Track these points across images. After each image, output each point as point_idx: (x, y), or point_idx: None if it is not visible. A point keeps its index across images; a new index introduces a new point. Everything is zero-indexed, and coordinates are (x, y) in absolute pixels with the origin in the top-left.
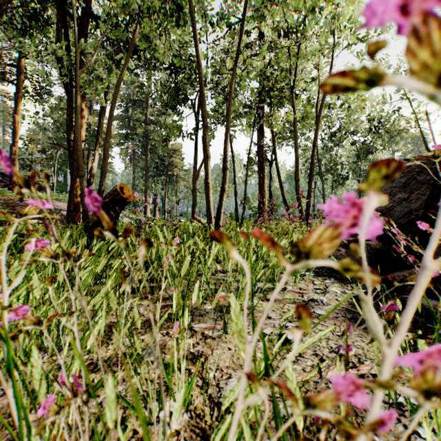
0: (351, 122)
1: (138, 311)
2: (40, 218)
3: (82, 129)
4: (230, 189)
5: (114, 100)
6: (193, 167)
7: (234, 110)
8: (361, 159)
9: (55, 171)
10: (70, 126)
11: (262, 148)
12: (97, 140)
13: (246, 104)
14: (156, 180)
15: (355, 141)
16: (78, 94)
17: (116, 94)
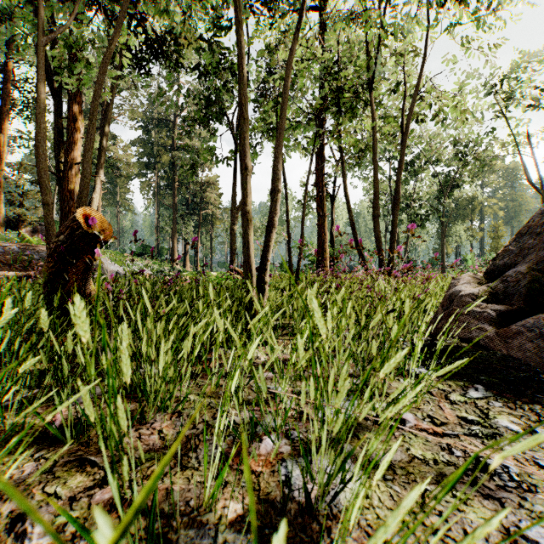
0: (432, 149)
1: (21, 541)
2: (25, 270)
3: (76, 146)
4: (280, 232)
5: (99, 85)
6: (232, 202)
7: (286, 118)
8: (445, 195)
9: (54, 209)
10: (61, 143)
11: (321, 178)
12: (100, 164)
13: (302, 112)
14: (186, 221)
15: (437, 172)
16: (40, 74)
17: (103, 74)
